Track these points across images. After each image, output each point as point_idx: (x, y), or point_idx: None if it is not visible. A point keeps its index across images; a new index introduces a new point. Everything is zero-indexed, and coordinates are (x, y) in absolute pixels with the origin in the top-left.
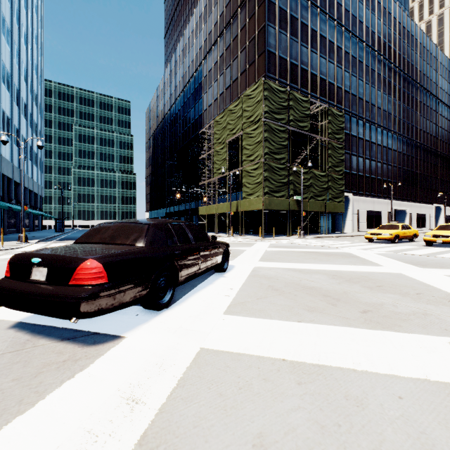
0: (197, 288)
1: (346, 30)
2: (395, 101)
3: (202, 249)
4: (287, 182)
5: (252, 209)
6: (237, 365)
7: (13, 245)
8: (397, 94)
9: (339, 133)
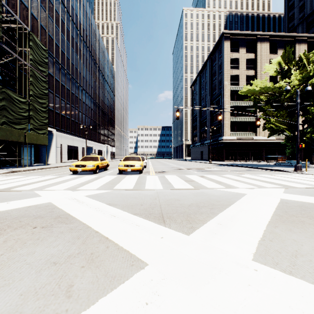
0: None
1: None
2: (87, 70)
3: None
4: None
5: None
6: None
7: None
8: (88, 66)
9: (42, 66)
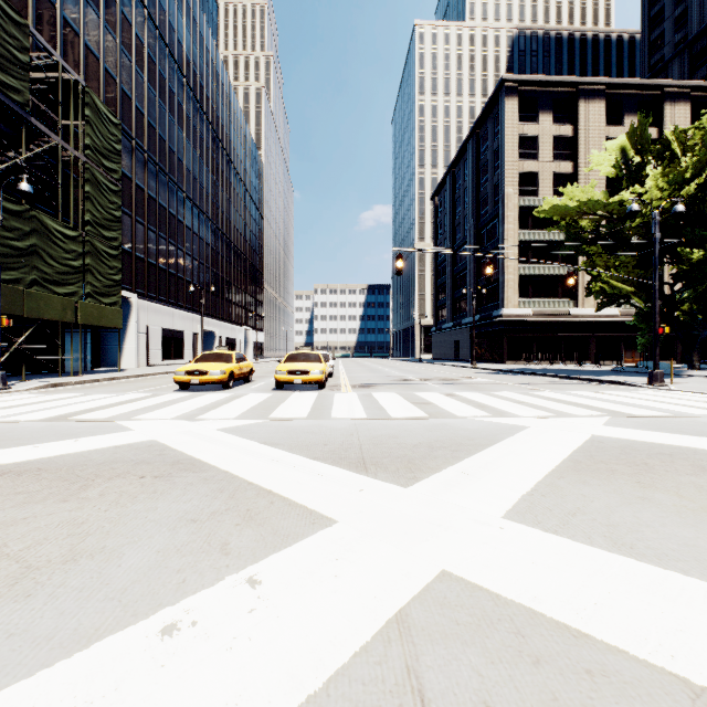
0: None
1: None
2: (203, 164)
3: None
4: None
5: None
6: None
7: None
8: (205, 155)
9: (111, 159)
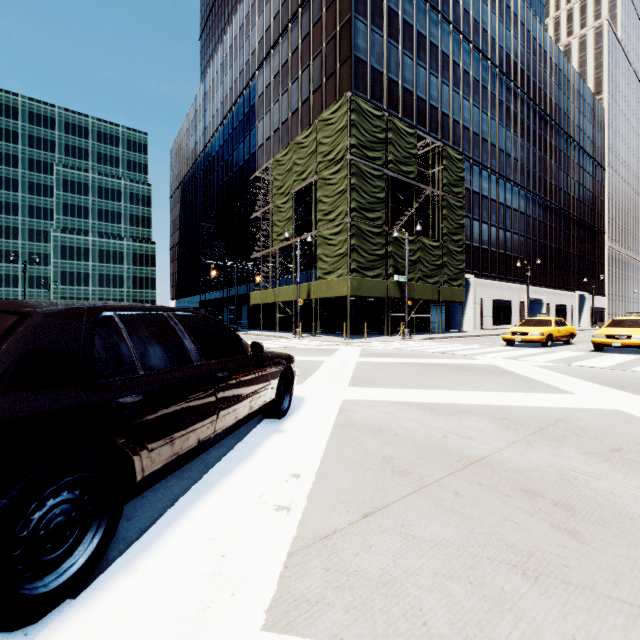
0: (208, 477)
1: (466, 40)
2: (529, 147)
3: (224, 377)
4: (384, 255)
5: (332, 295)
6: None
7: None
8: (532, 137)
9: (457, 186)
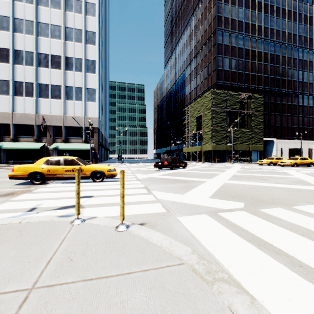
0: (178, 169)
1: (272, 41)
2: None
3: (179, 162)
4: (225, 136)
5: (207, 150)
6: (181, 172)
7: (121, 164)
8: None
9: (259, 107)
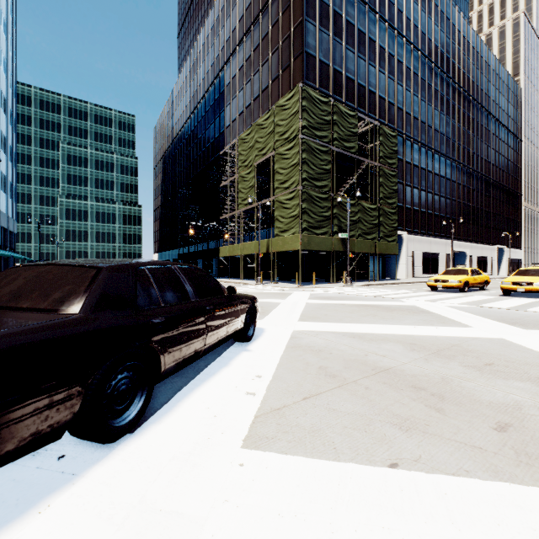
0: (200, 377)
1: (399, 35)
2: (454, 123)
3: (211, 309)
4: (330, 216)
5: (287, 249)
6: None
7: None
8: (456, 115)
9: (392, 158)
